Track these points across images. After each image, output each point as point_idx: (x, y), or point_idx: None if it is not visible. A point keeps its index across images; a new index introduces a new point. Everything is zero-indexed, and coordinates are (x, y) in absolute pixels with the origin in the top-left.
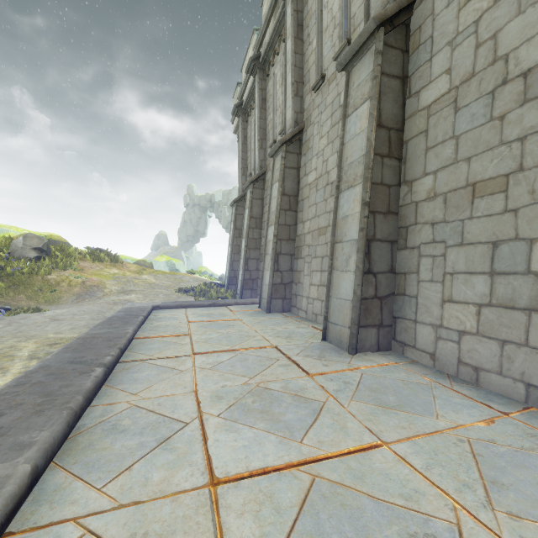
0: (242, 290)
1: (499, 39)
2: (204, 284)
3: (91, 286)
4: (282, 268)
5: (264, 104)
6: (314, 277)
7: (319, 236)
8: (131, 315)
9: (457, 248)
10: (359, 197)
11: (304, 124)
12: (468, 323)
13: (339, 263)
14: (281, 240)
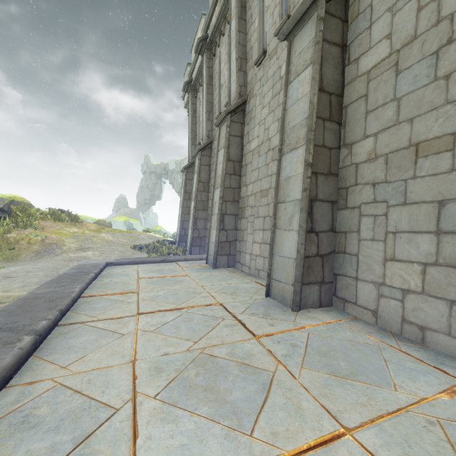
0: (191, 247)
1: (443, 0)
2: (158, 241)
3: (50, 243)
4: (227, 227)
5: (211, 81)
6: (257, 236)
7: (261, 198)
8: (82, 272)
9: (400, 207)
10: (302, 159)
11: (247, 97)
12: (413, 281)
13: (282, 222)
14: (226, 202)
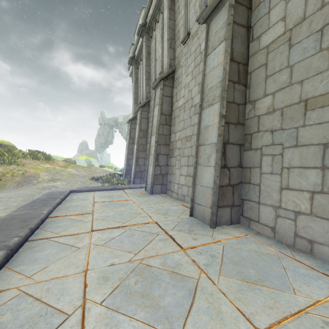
0: (134, 178)
1: None
2: (110, 174)
3: (28, 176)
4: (161, 164)
5: (149, 56)
6: (183, 170)
7: (186, 142)
8: (51, 198)
9: (293, 149)
10: (217, 112)
11: (176, 67)
12: (303, 205)
13: (202, 160)
14: (160, 145)
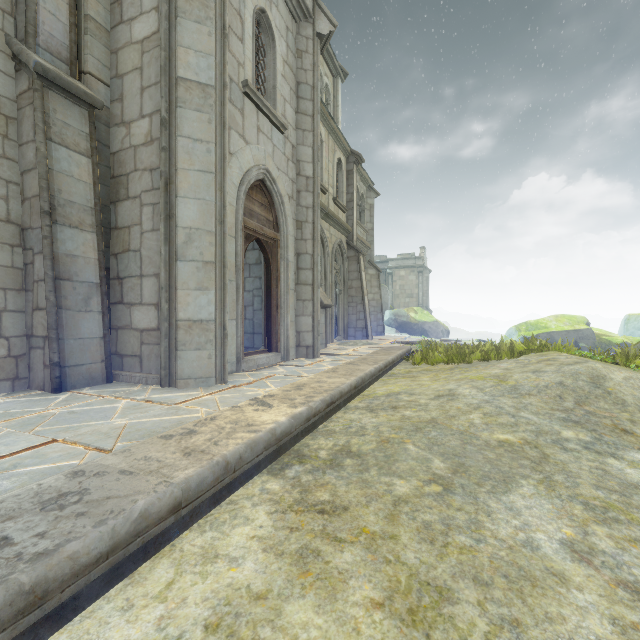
0: None
1: None
2: None
3: None
4: None
5: None
6: None
7: None
8: None
9: None
10: None
11: None
12: None
13: None
14: None
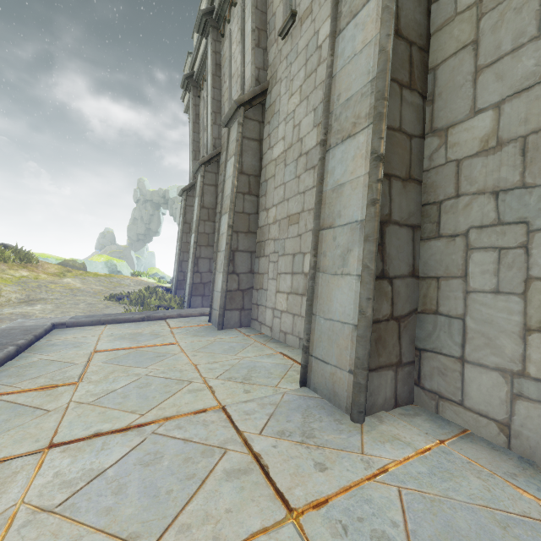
0: (190, 297)
1: None
2: (147, 289)
3: None
4: (240, 269)
5: (218, 71)
6: (283, 282)
7: (288, 226)
8: None
9: None
10: (365, 151)
11: (268, 84)
12: None
13: (328, 261)
14: (237, 233)
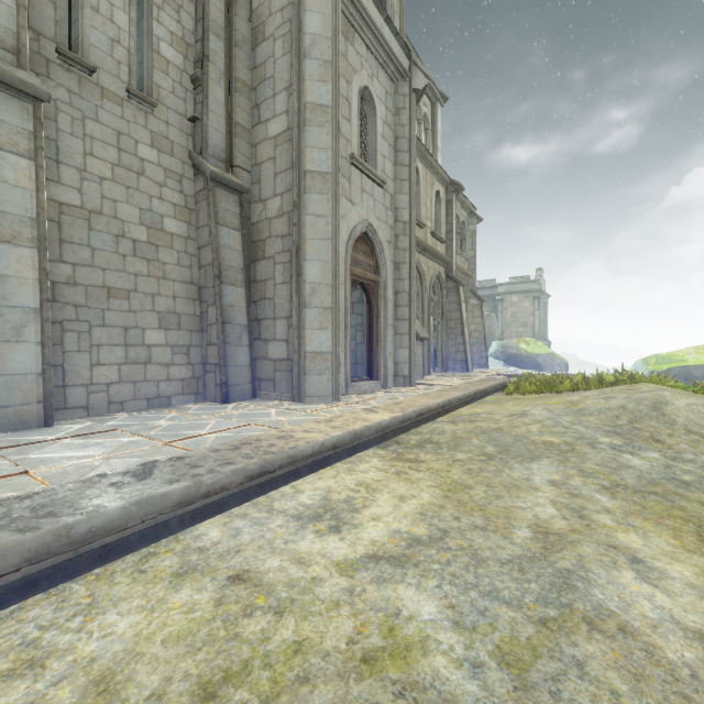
0: None
1: (118, 207)
2: None
3: None
4: None
5: None
6: None
7: None
8: None
9: (102, 328)
10: (32, 263)
11: None
12: (114, 376)
13: None
14: None
